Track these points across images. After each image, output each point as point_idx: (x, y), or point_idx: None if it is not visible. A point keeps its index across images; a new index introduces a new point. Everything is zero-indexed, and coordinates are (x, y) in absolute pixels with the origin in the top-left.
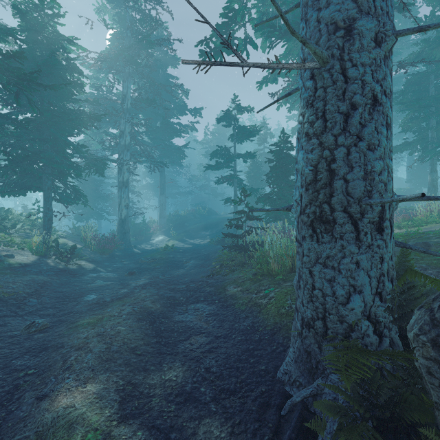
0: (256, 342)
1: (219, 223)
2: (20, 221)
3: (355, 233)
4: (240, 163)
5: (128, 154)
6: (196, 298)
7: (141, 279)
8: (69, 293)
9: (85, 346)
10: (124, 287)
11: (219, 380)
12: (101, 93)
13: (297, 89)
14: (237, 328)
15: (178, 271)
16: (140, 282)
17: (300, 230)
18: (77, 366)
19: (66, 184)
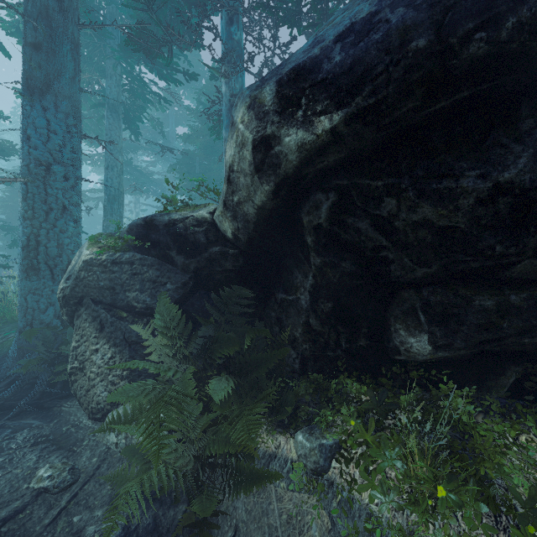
0: None
1: None
2: None
3: (51, 275)
4: None
5: None
6: None
7: None
8: None
9: None
10: None
11: None
12: None
13: None
14: None
15: None
16: None
17: (19, 275)
18: None
19: None
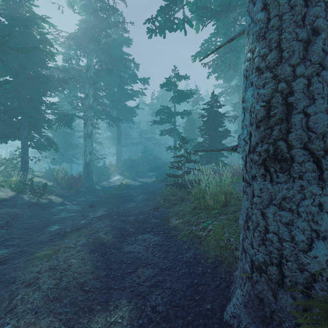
0: (199, 275)
1: (162, 166)
2: (4, 164)
3: (317, 172)
4: (178, 121)
5: (91, 112)
6: (143, 229)
7: (99, 211)
8: (36, 224)
9: (35, 282)
10: (84, 218)
11: (165, 322)
12: (71, 66)
13: (240, 34)
14: (180, 259)
15: (129, 204)
16: (98, 214)
17: (248, 170)
18: (20, 308)
19: (40, 134)
